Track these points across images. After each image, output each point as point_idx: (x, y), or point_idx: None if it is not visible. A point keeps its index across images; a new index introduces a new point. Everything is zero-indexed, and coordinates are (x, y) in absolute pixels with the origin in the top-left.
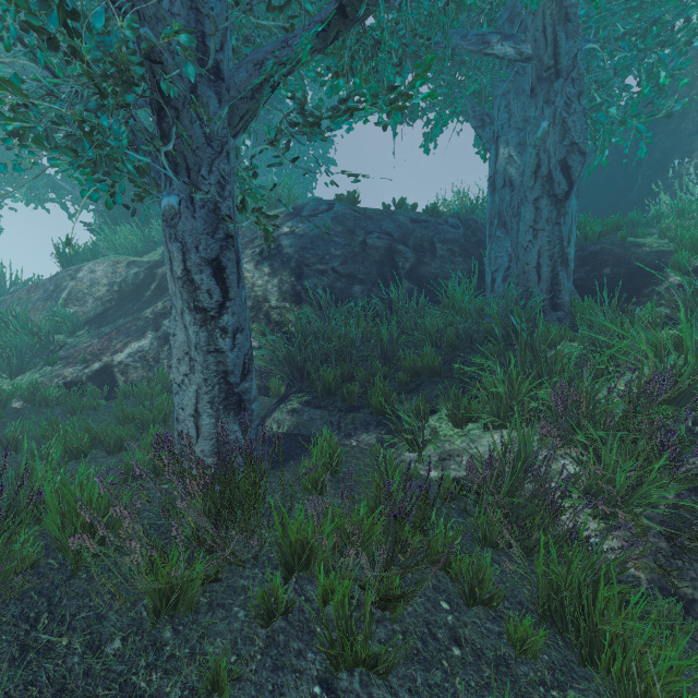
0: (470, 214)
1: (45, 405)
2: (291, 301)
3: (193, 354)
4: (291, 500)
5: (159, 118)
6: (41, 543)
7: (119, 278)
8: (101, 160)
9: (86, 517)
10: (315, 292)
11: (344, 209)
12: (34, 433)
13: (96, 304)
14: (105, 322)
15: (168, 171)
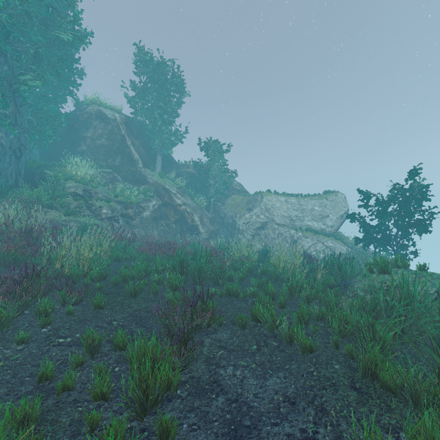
0: None
1: None
2: None
3: None
4: None
5: None
6: None
7: None
8: None
9: None
10: None
11: None
12: None
13: None
14: None
15: None
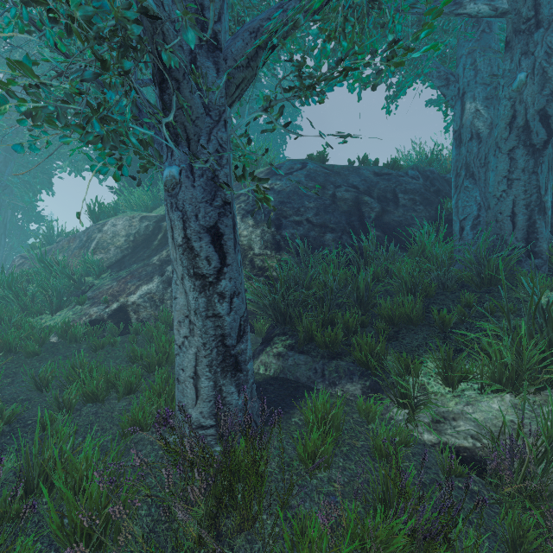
0: (427, 166)
1: (74, 340)
2: (272, 249)
3: (192, 319)
4: (288, 470)
5: (161, 90)
6: (40, 546)
7: (134, 230)
8: (109, 136)
9: (84, 521)
10: (292, 241)
11: (315, 167)
12: (60, 374)
13: (116, 252)
14: (123, 266)
15: (169, 143)
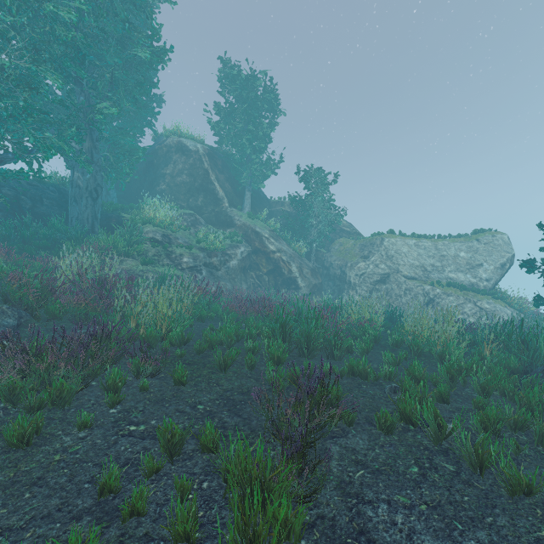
0: (62, 186)
1: None
2: None
3: None
4: None
5: None
6: None
7: None
8: None
9: None
10: None
11: None
12: None
13: None
14: None
15: None
